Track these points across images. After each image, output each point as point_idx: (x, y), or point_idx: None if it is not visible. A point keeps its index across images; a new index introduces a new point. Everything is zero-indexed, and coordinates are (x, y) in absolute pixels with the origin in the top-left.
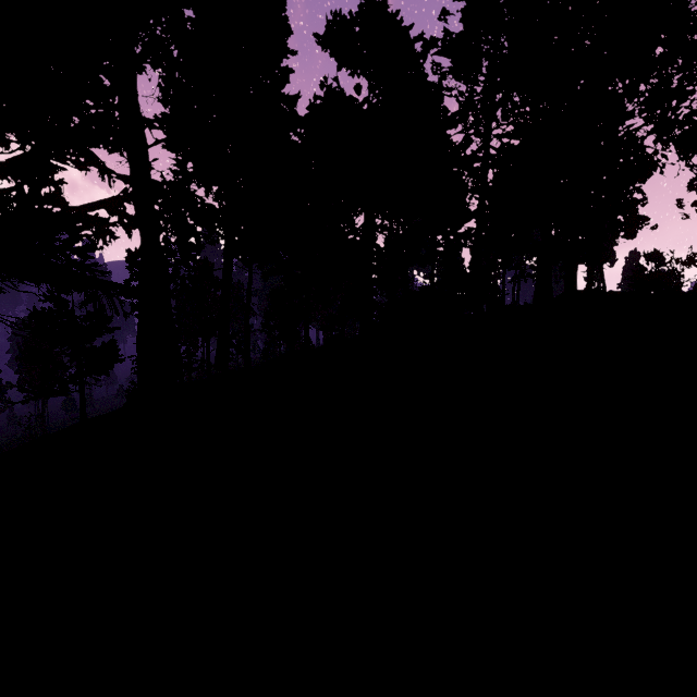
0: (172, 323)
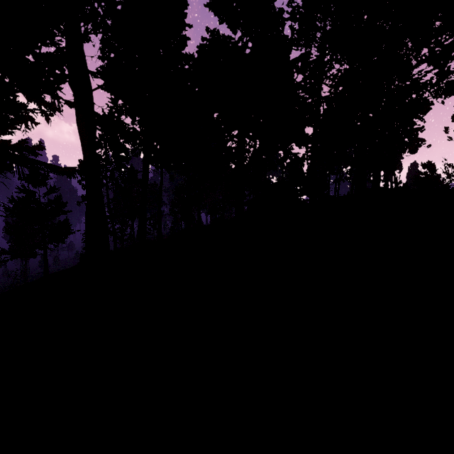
0: (104, 206)
